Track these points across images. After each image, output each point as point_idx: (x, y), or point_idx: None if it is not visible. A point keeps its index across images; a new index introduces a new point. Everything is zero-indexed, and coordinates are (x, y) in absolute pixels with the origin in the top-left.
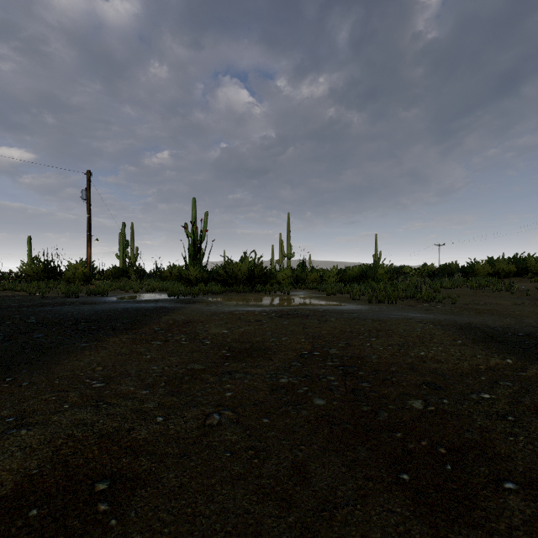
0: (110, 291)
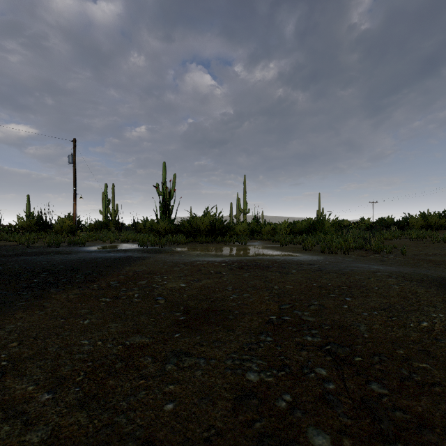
0: (90, 241)
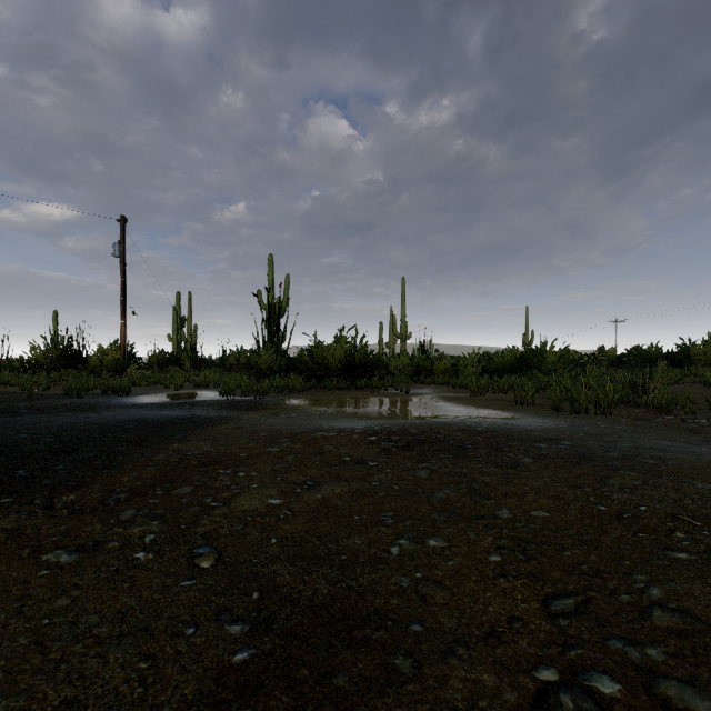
0: (144, 386)
